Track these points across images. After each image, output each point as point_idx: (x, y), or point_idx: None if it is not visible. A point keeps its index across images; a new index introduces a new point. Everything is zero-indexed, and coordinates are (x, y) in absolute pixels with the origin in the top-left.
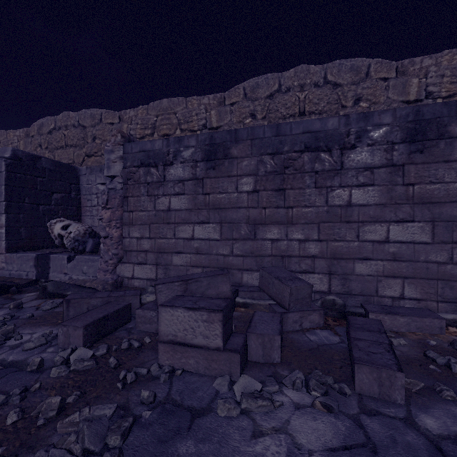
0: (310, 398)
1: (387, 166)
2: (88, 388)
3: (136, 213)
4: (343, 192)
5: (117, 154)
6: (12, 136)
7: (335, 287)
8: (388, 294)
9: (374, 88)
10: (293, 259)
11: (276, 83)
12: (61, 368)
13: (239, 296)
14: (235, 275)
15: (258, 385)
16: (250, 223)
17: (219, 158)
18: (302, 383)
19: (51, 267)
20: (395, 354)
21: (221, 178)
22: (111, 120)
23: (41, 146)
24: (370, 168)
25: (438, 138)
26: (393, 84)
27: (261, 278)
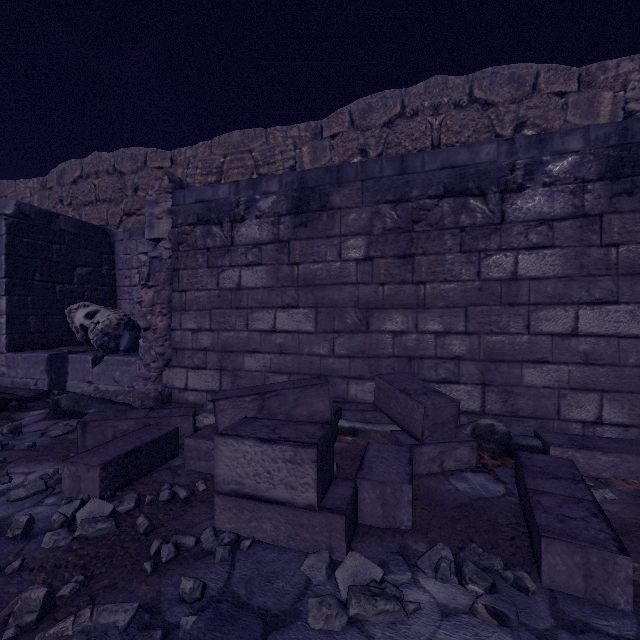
0: (465, 596)
1: (575, 217)
2: (99, 570)
3: (190, 293)
4: (504, 258)
5: (163, 207)
6: (23, 188)
7: (491, 405)
8: (576, 417)
9: (545, 107)
10: (426, 362)
11: (398, 104)
12: (60, 533)
13: (344, 418)
14: (338, 386)
15: (377, 572)
16: (361, 308)
17: (313, 210)
18: (450, 568)
19: (70, 373)
20: (608, 521)
21: (317, 239)
22: (160, 163)
23: (62, 201)
24: (547, 220)
25: None
26: (574, 101)
27: (378, 391)
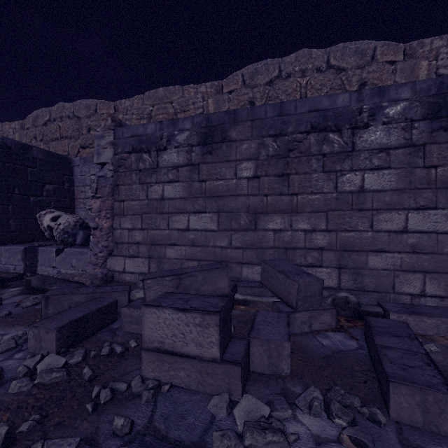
0: (333, 428)
1: (405, 147)
2: (52, 410)
3: (127, 202)
4: (354, 176)
5: (107, 140)
6: (7, 128)
7: (345, 282)
8: (406, 291)
9: (380, 71)
10: (298, 251)
11: (276, 69)
12: (23, 381)
13: (238, 292)
14: (234, 270)
15: (266, 410)
16: (251, 212)
17: (216, 142)
18: (321, 406)
19: (39, 260)
20: (438, 369)
21: (219, 163)
22: (106, 110)
23: (36, 138)
24: (385, 149)
25: None
26: (401, 67)
27: (263, 273)
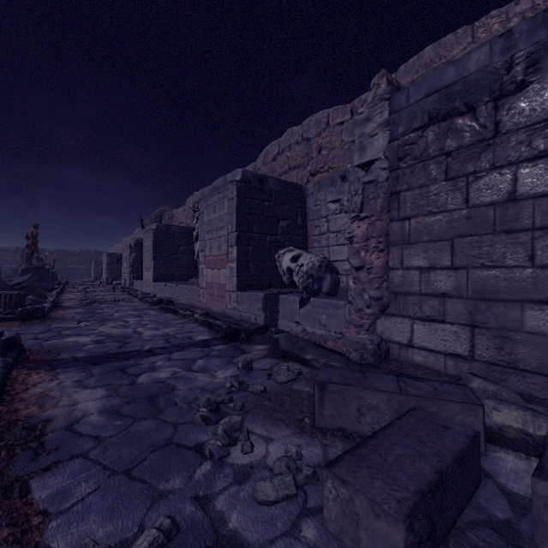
0: None
1: None
2: None
3: (416, 219)
4: None
5: (377, 121)
6: None
7: None
8: None
9: None
10: None
11: None
12: None
13: None
14: None
15: None
16: None
17: None
18: None
19: (280, 311)
20: None
21: None
22: (341, 118)
23: None
24: None
25: None
26: None
27: None
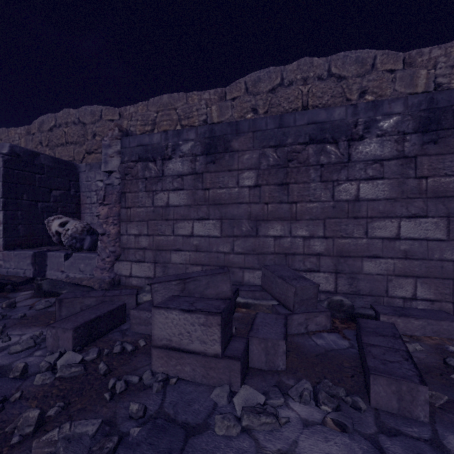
0: (319, 414)
1: (398, 158)
2: (74, 398)
3: (133, 209)
4: (350, 186)
5: (114, 149)
6: (13, 133)
7: (342, 287)
8: (399, 294)
9: (380, 80)
10: (297, 257)
11: (278, 77)
12: (46, 374)
13: (240, 296)
14: (236, 274)
15: (261, 398)
16: (252, 220)
17: (219, 152)
18: (310, 395)
19: (48, 265)
20: (414, 363)
21: (222, 172)
22: (111, 116)
23: (41, 143)
24: (379, 160)
25: (453, 128)
26: (400, 76)
27: (264, 277)
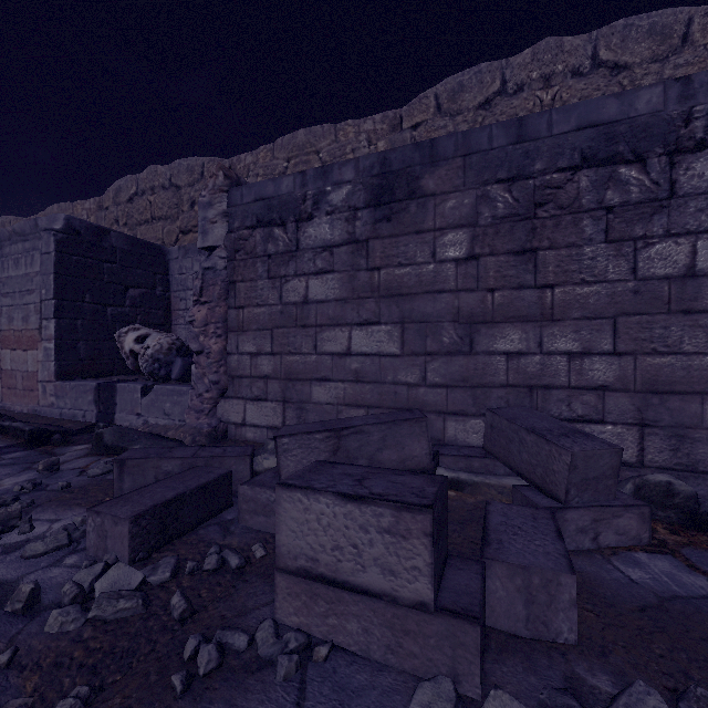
0: None
1: None
2: (112, 676)
3: (248, 309)
4: (674, 247)
5: (218, 209)
6: (80, 209)
7: (654, 454)
8: None
9: (701, 63)
10: (554, 393)
11: (497, 79)
12: (69, 612)
13: (441, 466)
14: (431, 424)
15: None
16: (462, 322)
17: (399, 199)
18: None
19: (118, 403)
20: None
21: (403, 236)
22: None
23: (117, 221)
24: None
25: None
26: None
27: (490, 431)
